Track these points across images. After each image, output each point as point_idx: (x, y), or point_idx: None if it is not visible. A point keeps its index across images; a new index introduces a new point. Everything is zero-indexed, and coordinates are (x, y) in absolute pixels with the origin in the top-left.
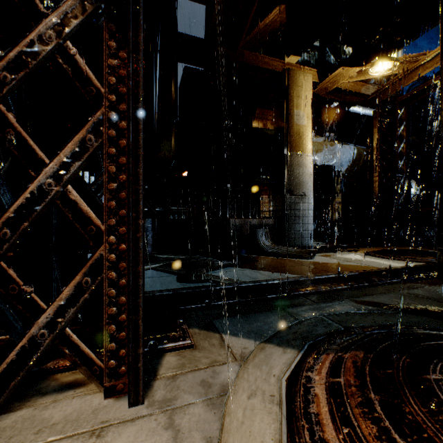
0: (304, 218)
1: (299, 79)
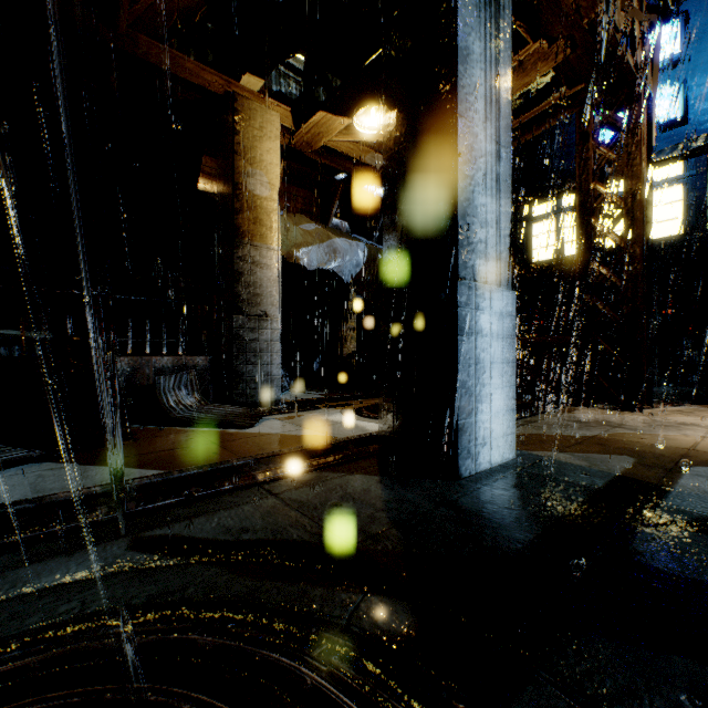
0: (266, 354)
1: (255, 117)
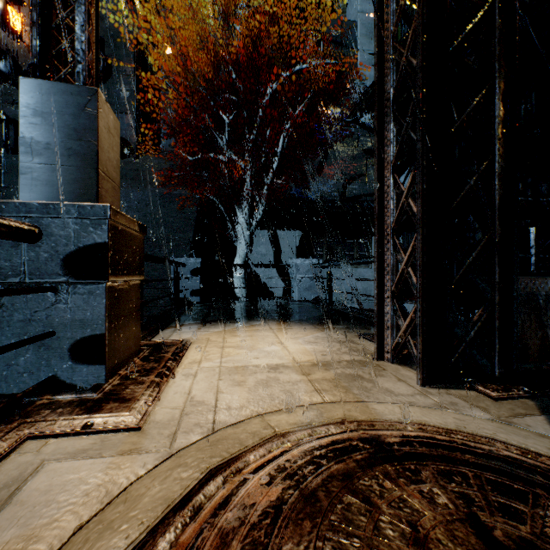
0: None
1: None
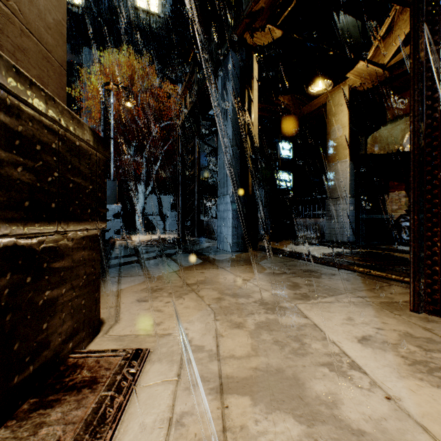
0: (339, 217)
1: (335, 100)
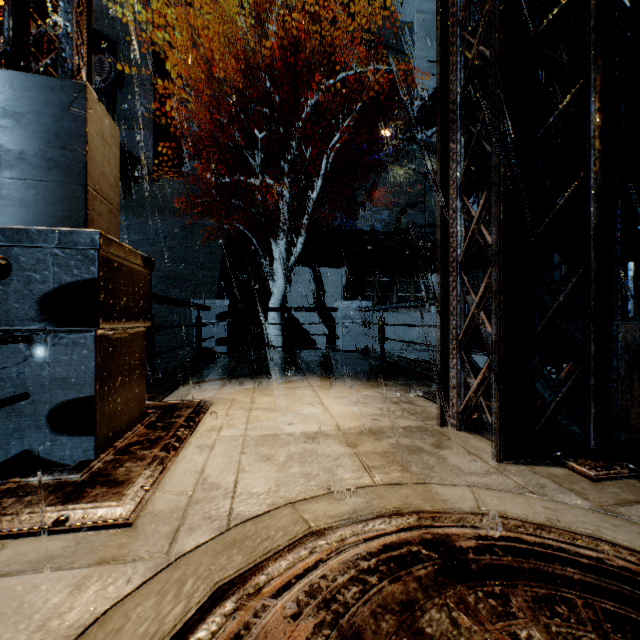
0: None
1: None
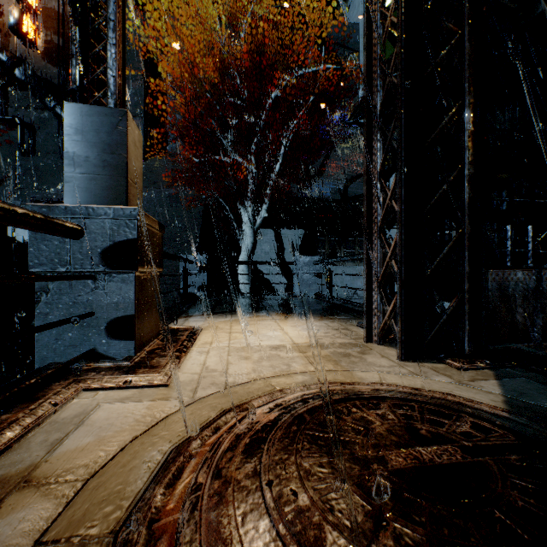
0: None
1: None
